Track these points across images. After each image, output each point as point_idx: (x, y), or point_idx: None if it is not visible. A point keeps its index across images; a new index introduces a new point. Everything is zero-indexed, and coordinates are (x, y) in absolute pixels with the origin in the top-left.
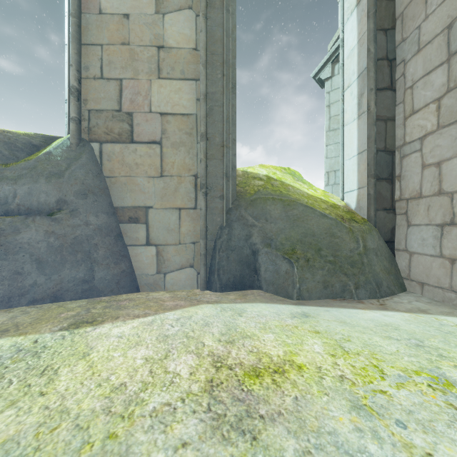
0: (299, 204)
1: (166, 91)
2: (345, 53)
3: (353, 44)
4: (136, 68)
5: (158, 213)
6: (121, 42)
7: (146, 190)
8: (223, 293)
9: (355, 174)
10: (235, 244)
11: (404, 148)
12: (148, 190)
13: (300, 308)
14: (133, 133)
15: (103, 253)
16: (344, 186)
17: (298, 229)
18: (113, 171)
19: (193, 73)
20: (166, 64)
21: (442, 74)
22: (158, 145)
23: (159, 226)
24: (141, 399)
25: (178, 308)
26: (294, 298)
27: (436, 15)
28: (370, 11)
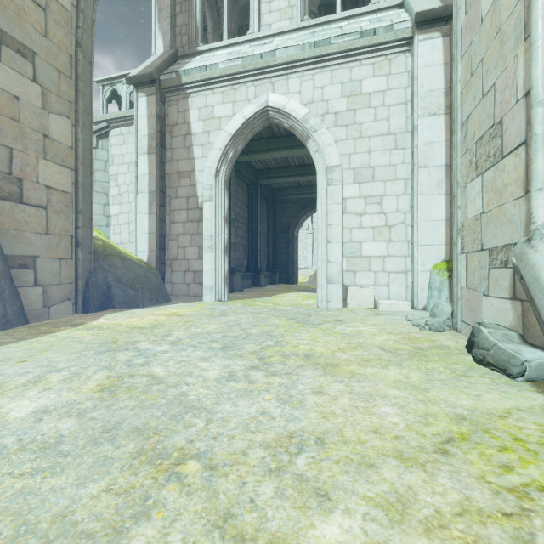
0: (129, 259)
1: (50, 170)
2: (139, 171)
3: (146, 172)
4: (26, 144)
5: (44, 262)
6: (11, 117)
7: (35, 243)
8: (98, 312)
9: (147, 243)
10: (100, 283)
11: (170, 236)
12: (36, 243)
13: (150, 308)
14: (23, 196)
15: (8, 294)
16: (138, 248)
17: (132, 273)
18: (3, 224)
19: (71, 164)
20: (51, 150)
21: (185, 214)
22: (45, 209)
23: (45, 271)
24: (160, 319)
25: (101, 316)
26: (141, 306)
27: (183, 189)
28: (158, 166)
